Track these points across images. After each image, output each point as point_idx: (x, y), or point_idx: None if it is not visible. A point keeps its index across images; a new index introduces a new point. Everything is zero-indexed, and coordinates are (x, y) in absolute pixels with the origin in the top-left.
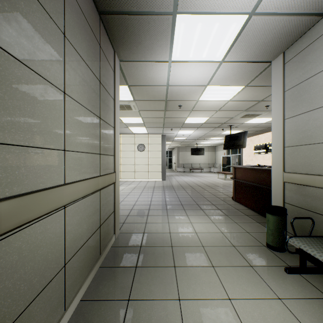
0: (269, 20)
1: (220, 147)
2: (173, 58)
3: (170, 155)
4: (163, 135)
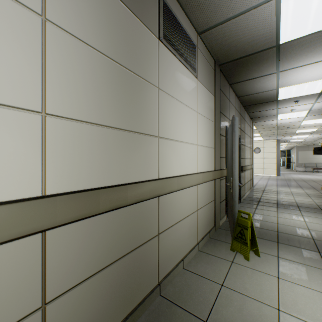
0: (319, 110)
1: None
2: (278, 119)
3: (288, 154)
4: (277, 140)
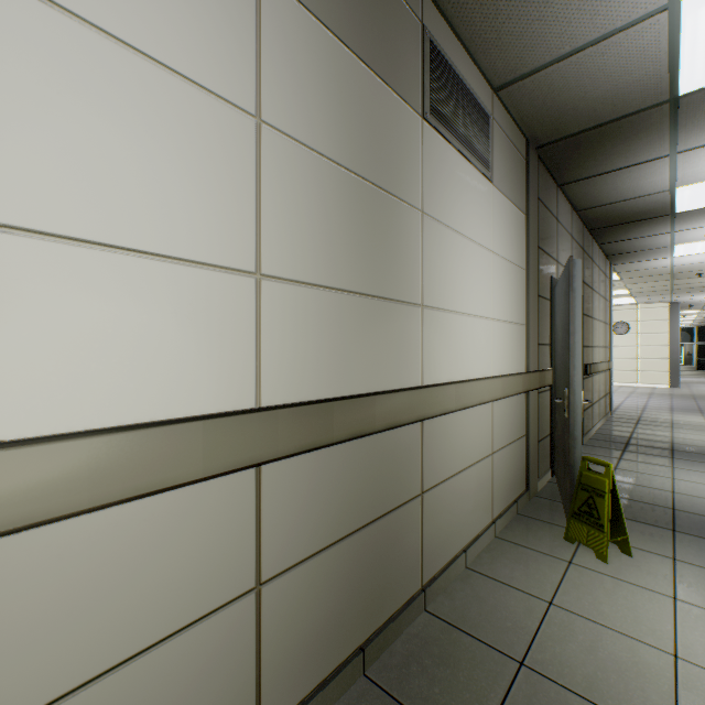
0: None
1: None
2: (675, 256)
3: (701, 337)
4: (671, 303)
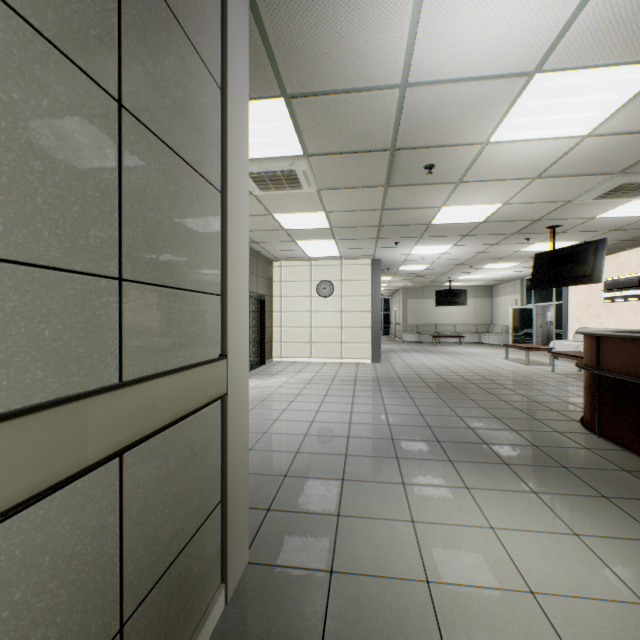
0: None
1: (505, 286)
2: None
3: (386, 307)
4: (374, 260)
